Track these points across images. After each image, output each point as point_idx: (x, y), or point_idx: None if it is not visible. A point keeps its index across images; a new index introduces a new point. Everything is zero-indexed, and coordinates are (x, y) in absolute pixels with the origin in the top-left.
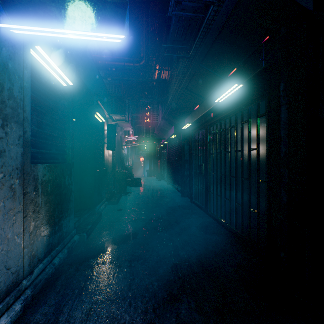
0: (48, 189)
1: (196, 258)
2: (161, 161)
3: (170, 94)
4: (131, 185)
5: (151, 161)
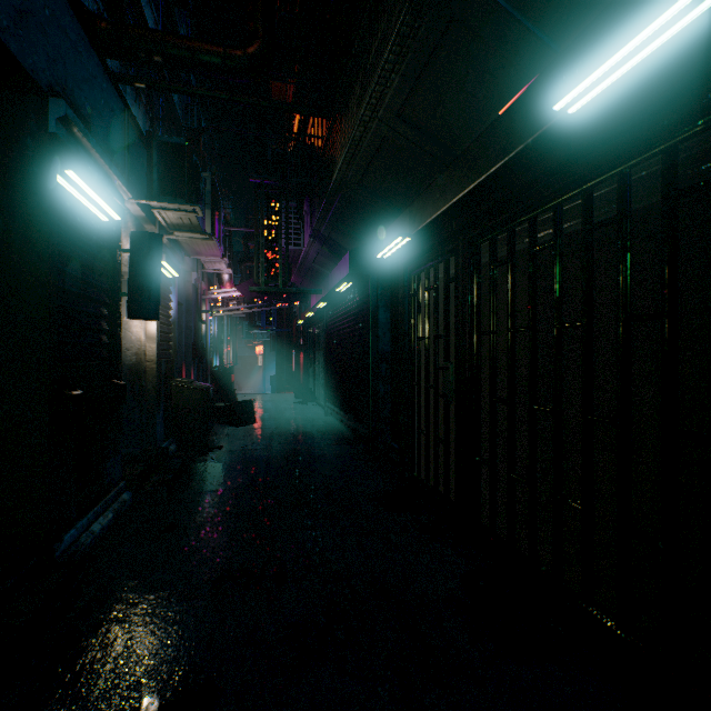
0: None
1: None
2: (307, 355)
3: (340, 151)
4: (225, 420)
5: (281, 355)
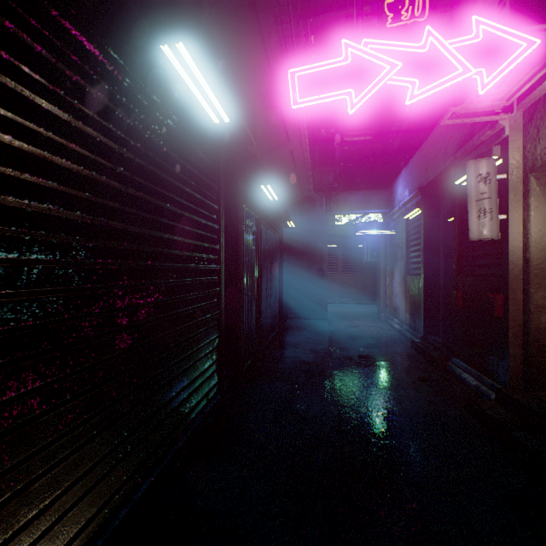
0: (410, 290)
1: (318, 335)
2: None
3: None
4: None
5: None
